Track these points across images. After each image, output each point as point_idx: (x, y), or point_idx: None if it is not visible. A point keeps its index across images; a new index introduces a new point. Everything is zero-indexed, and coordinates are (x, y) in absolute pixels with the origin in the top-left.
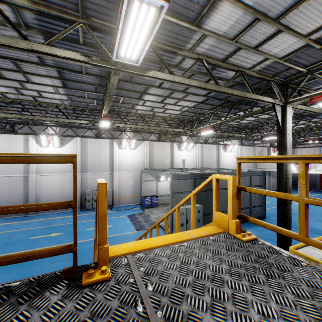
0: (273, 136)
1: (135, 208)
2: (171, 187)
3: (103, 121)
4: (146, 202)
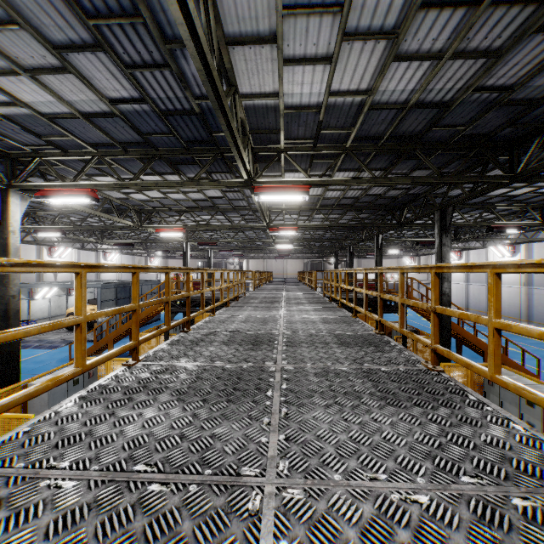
0: (166, 251)
1: None
2: (101, 296)
3: (61, 234)
4: None
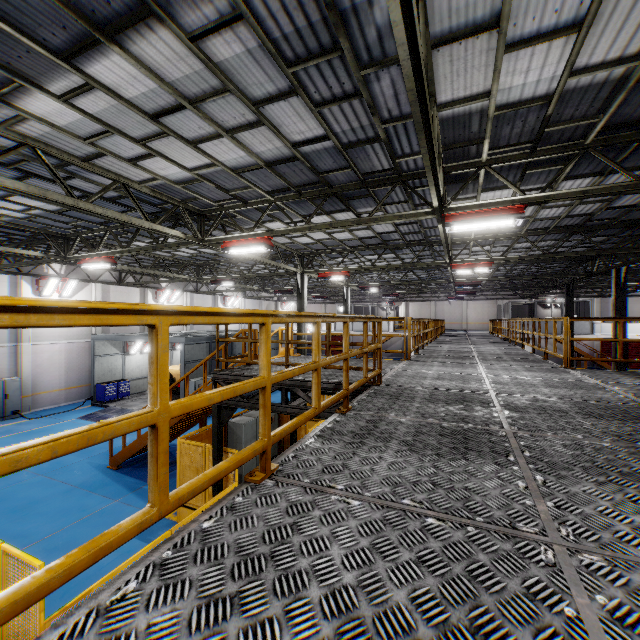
0: (287, 292)
1: (81, 408)
2: (184, 355)
3: (107, 264)
4: (109, 392)
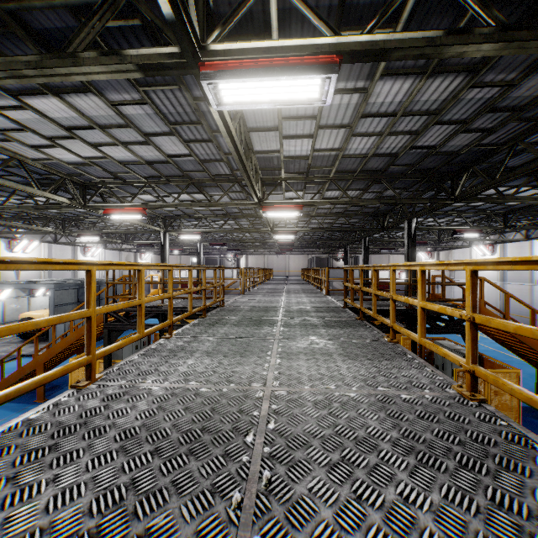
0: (149, 245)
1: None
2: (53, 300)
3: None
4: None
